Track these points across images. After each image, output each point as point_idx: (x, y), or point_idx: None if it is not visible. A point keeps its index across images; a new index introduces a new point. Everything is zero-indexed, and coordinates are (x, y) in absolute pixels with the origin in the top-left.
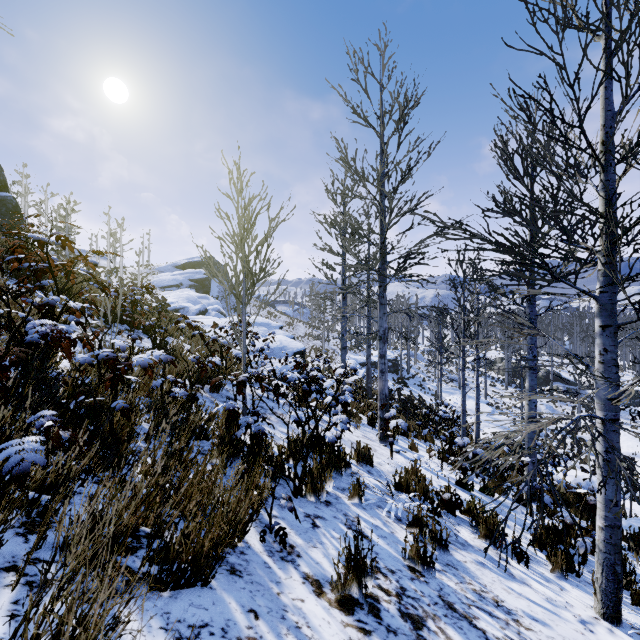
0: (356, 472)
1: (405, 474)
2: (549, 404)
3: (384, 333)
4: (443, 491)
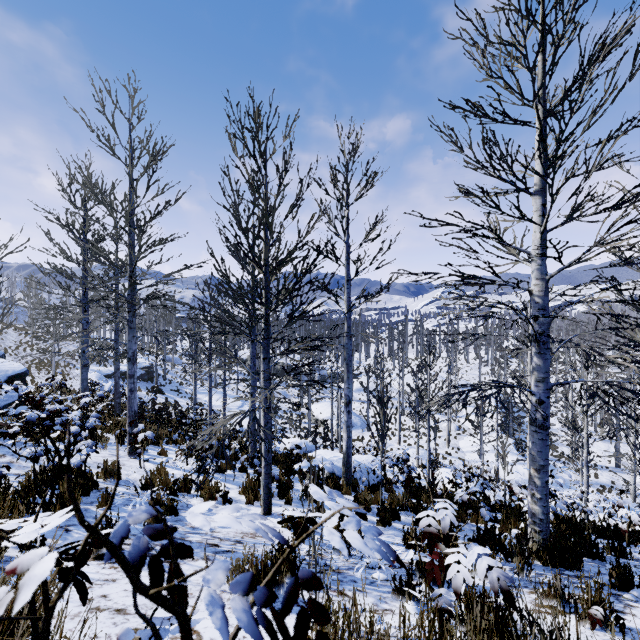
0: (104, 487)
1: (151, 475)
2: (284, 390)
3: (134, 355)
4: (182, 478)
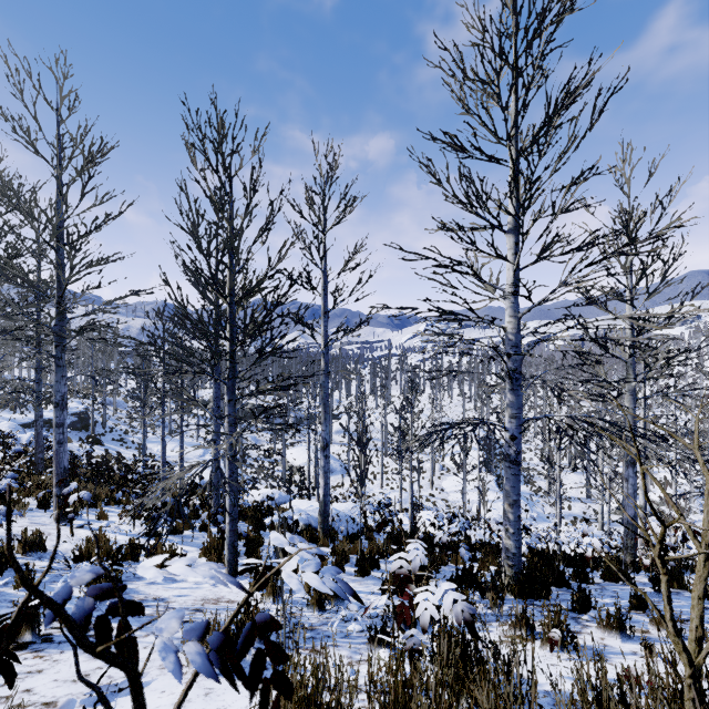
0: (22, 564)
1: (87, 543)
2: (254, 435)
3: (63, 399)
4: (128, 544)
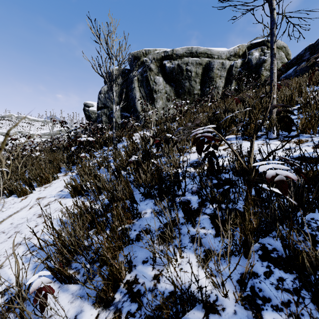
0: None
1: None
2: None
3: None
4: None
